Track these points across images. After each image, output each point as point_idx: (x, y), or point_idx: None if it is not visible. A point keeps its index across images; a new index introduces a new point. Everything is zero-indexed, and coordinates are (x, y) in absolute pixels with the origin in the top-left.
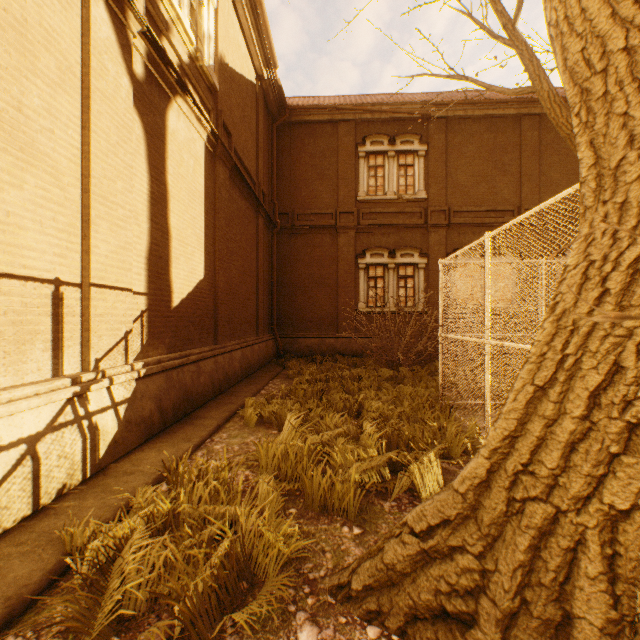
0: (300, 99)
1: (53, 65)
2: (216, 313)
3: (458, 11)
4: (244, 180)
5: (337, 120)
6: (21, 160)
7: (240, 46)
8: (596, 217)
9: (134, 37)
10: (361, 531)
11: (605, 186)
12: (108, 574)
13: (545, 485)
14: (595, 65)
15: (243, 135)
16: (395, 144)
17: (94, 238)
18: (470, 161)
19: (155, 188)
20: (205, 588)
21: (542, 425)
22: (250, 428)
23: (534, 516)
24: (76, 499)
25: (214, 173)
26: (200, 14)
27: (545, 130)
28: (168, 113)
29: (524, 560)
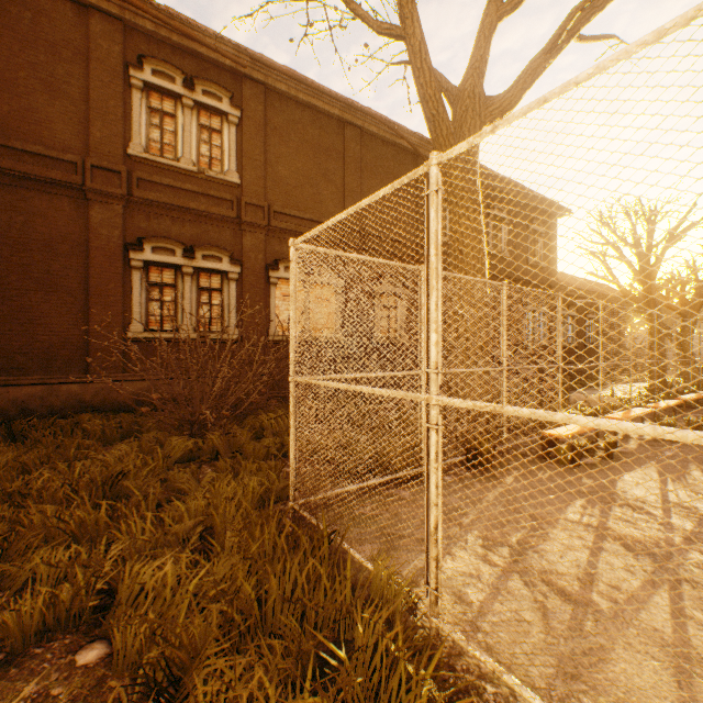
0: None
1: None
2: None
3: None
4: None
5: (87, 2)
6: None
7: None
8: None
9: None
10: None
11: None
12: None
13: None
14: None
15: None
16: (195, 90)
17: None
18: (294, 154)
19: None
20: None
21: None
22: None
23: None
24: None
25: None
26: None
27: (366, 148)
28: None
29: None
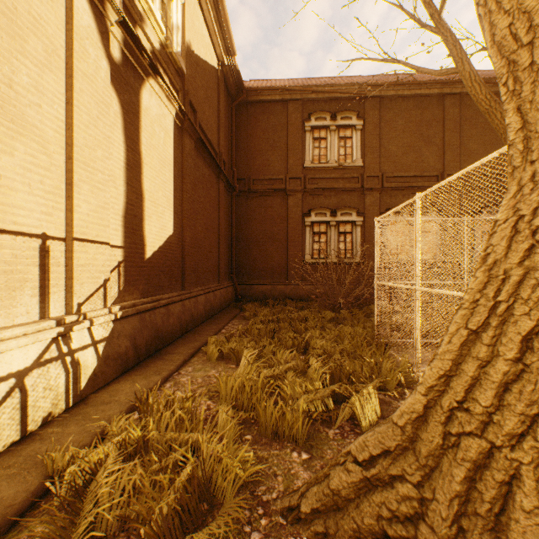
0: (255, 82)
1: (40, 48)
2: (183, 263)
3: (391, 4)
4: (207, 150)
5: (287, 99)
6: (12, 130)
7: (204, 36)
8: (524, 176)
9: (112, 26)
10: (309, 456)
11: (532, 147)
12: (83, 496)
13: (480, 421)
14: (522, 38)
15: (207, 112)
16: (336, 120)
17: (77, 199)
18: (400, 134)
19: (130, 156)
20: (169, 511)
21: (476, 366)
22: (212, 362)
23: (469, 450)
24: (59, 426)
25: (182, 144)
26: (170, 8)
27: (465, 107)
28: (142, 92)
29: (460, 491)
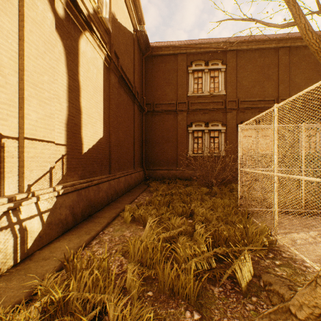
0: (157, 43)
1: None
2: (110, 156)
3: None
4: (126, 84)
5: (177, 53)
6: None
7: (124, 11)
8: None
9: None
10: (200, 317)
11: None
12: None
13: None
14: None
15: (126, 60)
16: (208, 65)
17: (27, 109)
18: (250, 73)
19: (71, 83)
20: None
21: None
22: (127, 224)
23: None
24: (4, 281)
25: (109, 78)
26: None
27: (292, 55)
28: (80, 40)
29: None
